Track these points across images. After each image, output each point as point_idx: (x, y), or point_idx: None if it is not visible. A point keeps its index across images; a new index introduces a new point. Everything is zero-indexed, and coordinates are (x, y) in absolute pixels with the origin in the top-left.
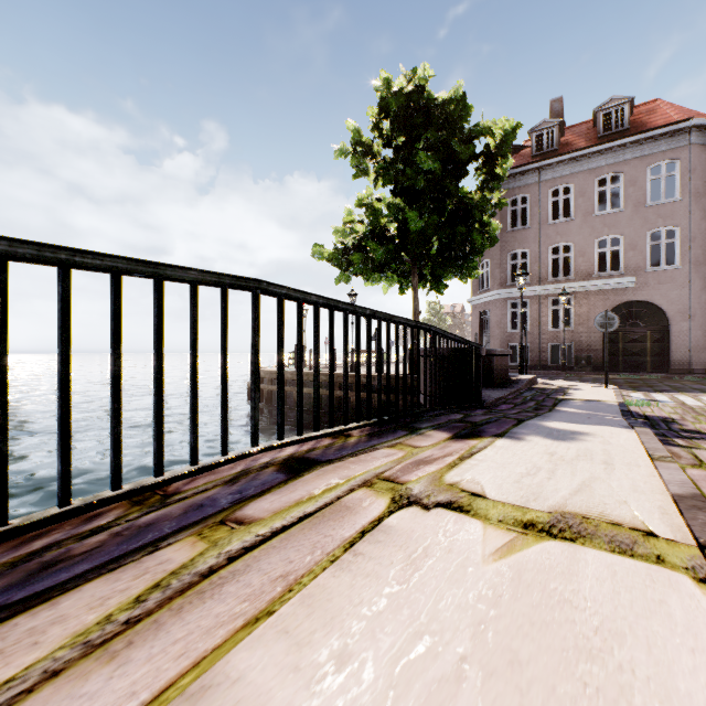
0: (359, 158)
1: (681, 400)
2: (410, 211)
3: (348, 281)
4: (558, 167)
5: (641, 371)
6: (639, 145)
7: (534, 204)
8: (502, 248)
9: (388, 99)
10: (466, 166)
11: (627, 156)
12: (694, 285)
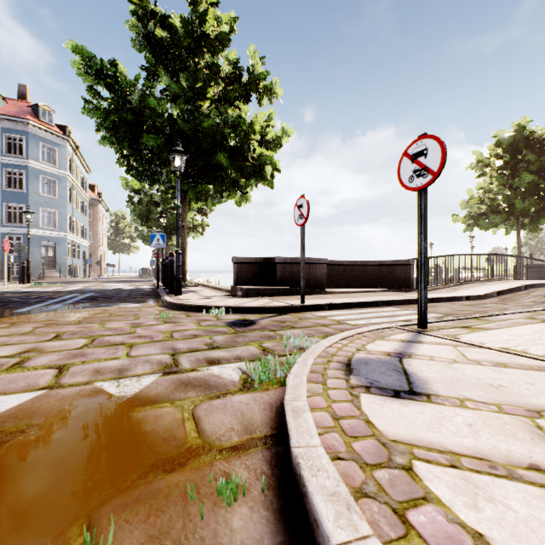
0: (479, 167)
1: None
2: (517, 199)
3: (471, 231)
4: None
5: None
6: None
7: None
8: None
9: (501, 142)
10: None
11: None
12: None
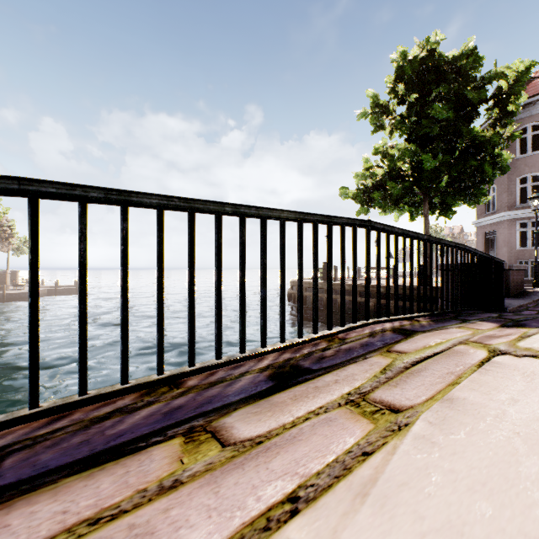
0: (376, 117)
1: None
2: (425, 154)
3: (366, 213)
4: None
5: None
6: None
7: None
8: (510, 174)
9: (404, 67)
10: (476, 108)
11: None
12: None
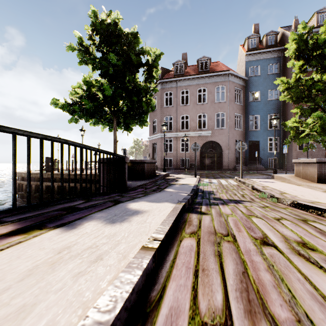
0: (82, 54)
1: (221, 182)
2: (106, 85)
3: (77, 122)
4: (184, 81)
5: (213, 169)
6: (212, 77)
7: (174, 96)
8: (162, 114)
9: (96, 23)
10: (138, 68)
11: (208, 81)
12: (230, 135)
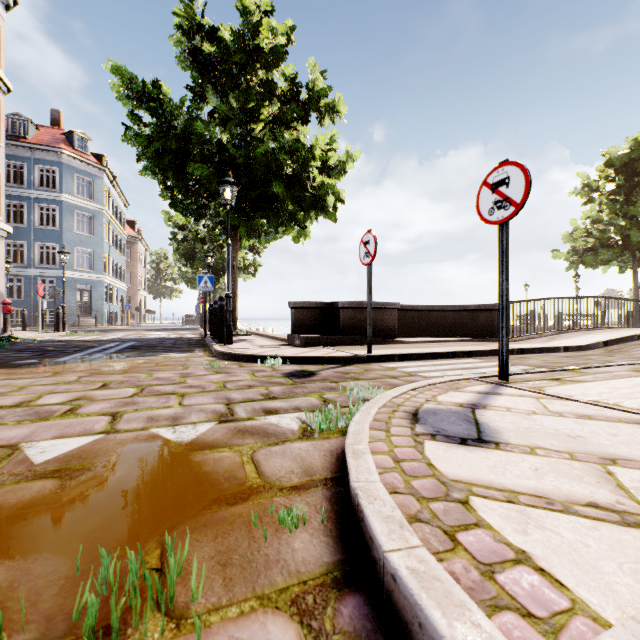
0: (586, 192)
1: None
2: (632, 230)
3: (575, 269)
4: None
5: None
6: None
7: None
8: None
9: (613, 162)
10: None
11: None
12: None
